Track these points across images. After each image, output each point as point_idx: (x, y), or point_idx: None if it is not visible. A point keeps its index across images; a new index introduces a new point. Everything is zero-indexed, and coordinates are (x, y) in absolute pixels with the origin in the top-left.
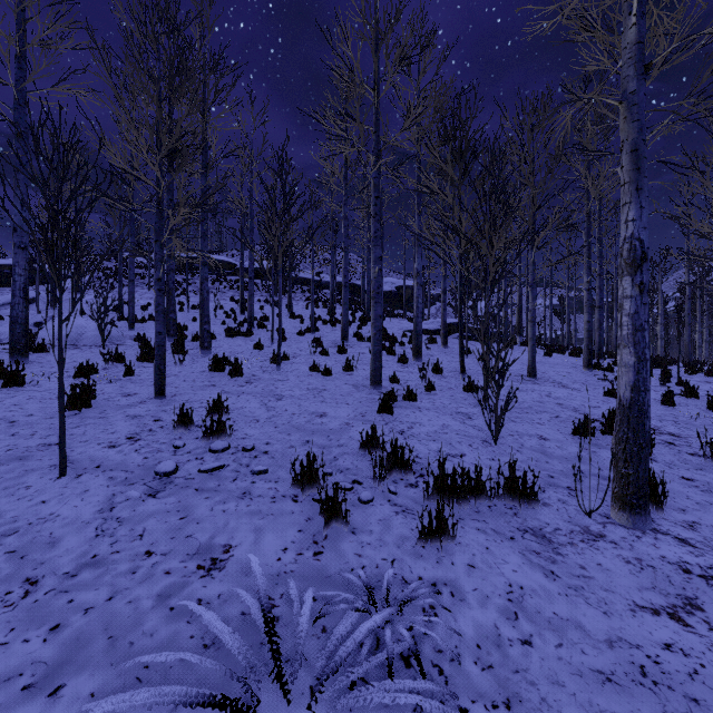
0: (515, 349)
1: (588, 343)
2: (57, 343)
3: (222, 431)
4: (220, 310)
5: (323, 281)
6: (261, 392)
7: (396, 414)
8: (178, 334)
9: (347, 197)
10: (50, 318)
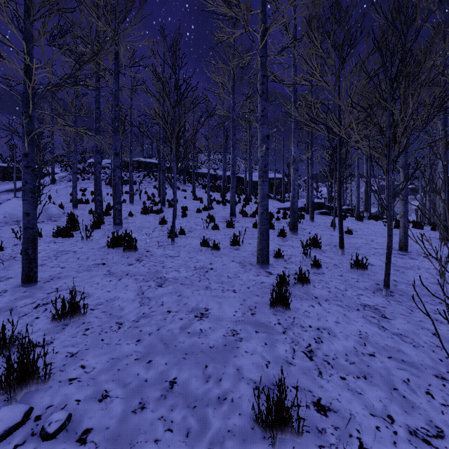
0: (366, 222)
1: (445, 219)
2: (4, 220)
3: (30, 376)
4: (144, 194)
5: (218, 175)
6: (145, 274)
7: (292, 311)
8: (104, 212)
9: (234, 104)
10: (7, 200)
